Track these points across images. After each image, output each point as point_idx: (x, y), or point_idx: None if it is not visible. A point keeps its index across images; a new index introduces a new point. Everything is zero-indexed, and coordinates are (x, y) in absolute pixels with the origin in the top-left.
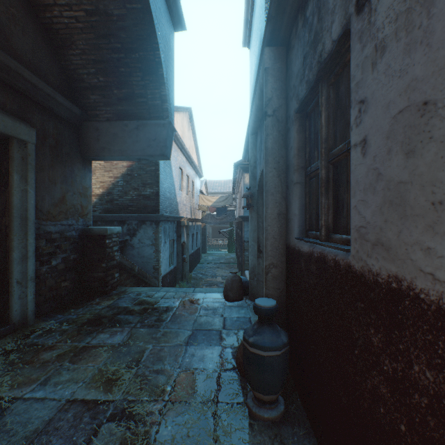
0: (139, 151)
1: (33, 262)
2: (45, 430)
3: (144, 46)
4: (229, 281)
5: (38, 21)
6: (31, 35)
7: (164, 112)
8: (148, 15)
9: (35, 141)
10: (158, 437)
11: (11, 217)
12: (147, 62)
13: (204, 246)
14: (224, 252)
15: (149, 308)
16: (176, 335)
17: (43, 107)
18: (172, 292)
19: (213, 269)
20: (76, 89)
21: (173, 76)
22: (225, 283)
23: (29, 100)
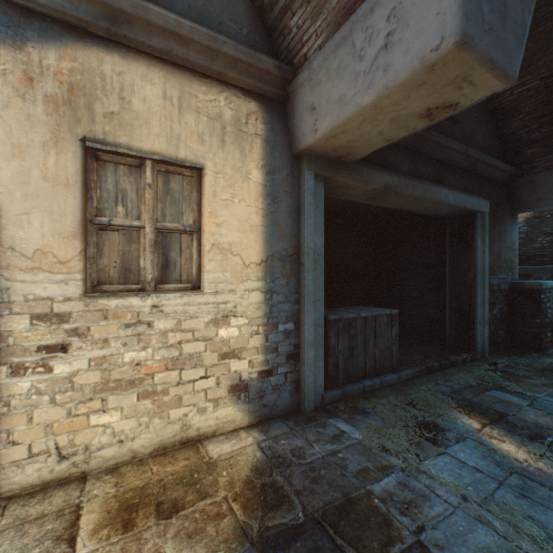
0: None
1: (486, 308)
2: None
3: None
4: None
5: (485, 110)
6: (482, 125)
7: None
8: None
9: (487, 210)
10: None
11: (475, 273)
12: None
13: None
14: None
15: None
16: None
17: (488, 179)
18: None
19: None
20: (508, 150)
21: None
22: None
23: (481, 178)
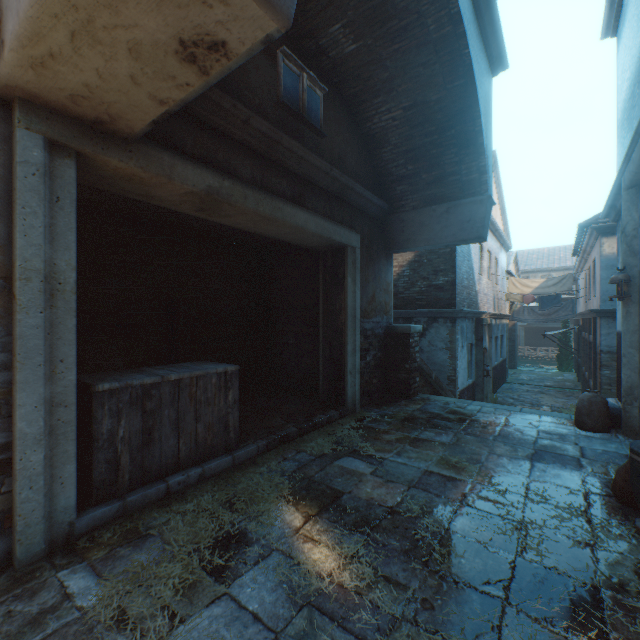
0: (448, 237)
1: (358, 356)
2: (419, 481)
3: (461, 119)
4: (584, 403)
5: (359, 134)
6: (355, 149)
7: (481, 186)
8: (470, 87)
9: (359, 246)
10: (525, 516)
11: (346, 316)
12: (463, 136)
13: (511, 357)
14: (548, 369)
15: (465, 418)
16: (513, 449)
17: (361, 212)
18: (489, 407)
19: (531, 394)
20: (383, 184)
21: (490, 136)
22: (577, 404)
23: (354, 209)
